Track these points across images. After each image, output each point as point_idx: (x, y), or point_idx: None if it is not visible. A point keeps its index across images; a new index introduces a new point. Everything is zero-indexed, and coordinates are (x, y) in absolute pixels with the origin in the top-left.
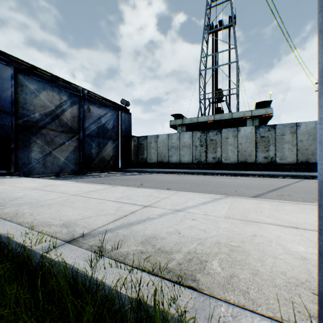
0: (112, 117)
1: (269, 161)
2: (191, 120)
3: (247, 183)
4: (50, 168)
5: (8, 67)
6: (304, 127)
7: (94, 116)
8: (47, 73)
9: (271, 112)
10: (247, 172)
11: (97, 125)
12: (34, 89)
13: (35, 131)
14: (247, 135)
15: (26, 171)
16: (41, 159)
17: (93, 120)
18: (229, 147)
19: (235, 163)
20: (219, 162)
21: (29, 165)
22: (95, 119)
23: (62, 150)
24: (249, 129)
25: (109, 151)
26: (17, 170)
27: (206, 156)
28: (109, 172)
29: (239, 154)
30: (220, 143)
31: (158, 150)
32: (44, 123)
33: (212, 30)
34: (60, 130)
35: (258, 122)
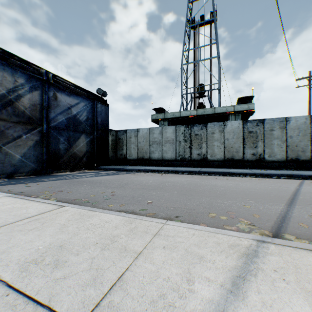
0: (86, 108)
1: (258, 158)
2: (173, 114)
3: (247, 189)
4: None
5: None
6: (294, 122)
7: (63, 106)
8: None
9: (253, 107)
10: (236, 170)
11: (66, 116)
12: None
13: None
14: (234, 129)
15: None
16: None
17: (61, 110)
18: (215, 143)
19: (221, 160)
20: (204, 159)
21: None
22: (63, 109)
23: (18, 145)
24: (236, 123)
25: (81, 146)
26: None
27: (191, 152)
28: (81, 170)
29: (226, 150)
30: (205, 138)
31: (139, 145)
32: None
33: (194, 24)
34: (15, 121)
35: (241, 118)
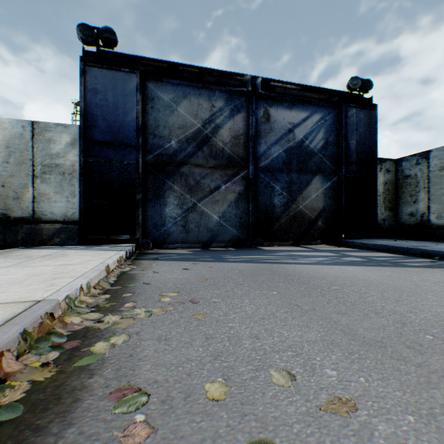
0: (323, 124)
1: None
2: None
3: None
4: (193, 233)
5: (132, 76)
6: None
7: (279, 129)
8: (193, 70)
9: None
10: None
11: (284, 146)
12: (169, 100)
13: (170, 172)
14: None
15: (158, 238)
16: (179, 218)
17: (275, 137)
18: None
19: None
20: None
21: (162, 228)
22: (280, 134)
23: (215, 201)
24: None
25: (313, 199)
26: (146, 235)
27: None
28: (313, 245)
29: None
30: None
31: None
32: (185, 156)
33: None
34: (212, 165)
35: None
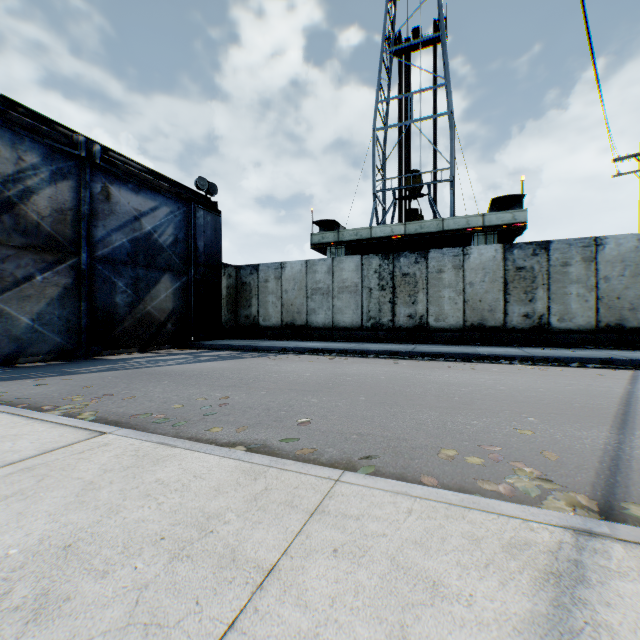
0: (173, 219)
1: (536, 323)
2: (357, 233)
3: (519, 390)
4: None
5: None
6: (613, 247)
7: (123, 213)
8: None
9: (524, 218)
10: (491, 350)
11: (130, 235)
12: None
13: None
14: (486, 263)
15: None
16: None
17: (118, 222)
18: (445, 292)
19: (458, 329)
20: (422, 326)
21: None
22: (124, 219)
23: (25, 297)
24: (490, 251)
25: (163, 300)
26: None
27: (393, 311)
28: (163, 350)
29: (469, 307)
30: (424, 283)
31: (284, 297)
32: None
33: (400, 45)
34: (19, 244)
35: (497, 240)
